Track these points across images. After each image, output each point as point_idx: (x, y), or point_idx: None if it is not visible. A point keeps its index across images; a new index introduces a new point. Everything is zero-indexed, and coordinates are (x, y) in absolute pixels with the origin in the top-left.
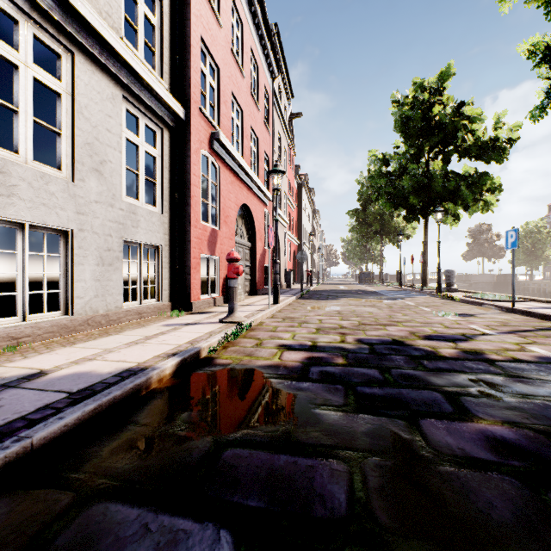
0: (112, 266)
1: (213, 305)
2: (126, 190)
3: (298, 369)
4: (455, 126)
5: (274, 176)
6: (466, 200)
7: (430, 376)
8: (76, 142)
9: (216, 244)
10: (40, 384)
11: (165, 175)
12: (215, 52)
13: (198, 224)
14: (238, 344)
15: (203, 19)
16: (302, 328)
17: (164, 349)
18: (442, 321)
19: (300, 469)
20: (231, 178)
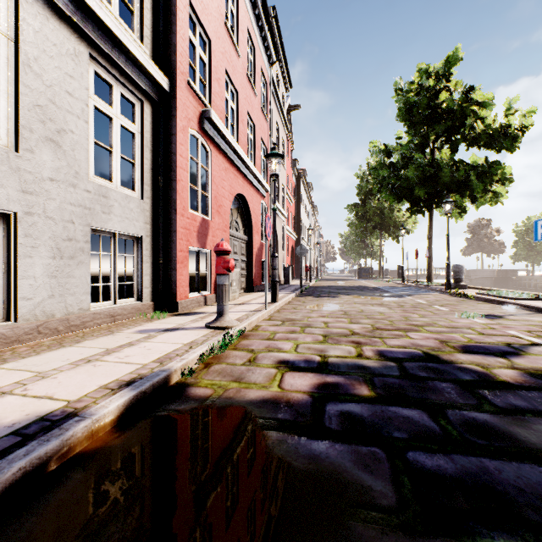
0: (74, 259)
1: (204, 304)
2: (104, 174)
3: (307, 409)
4: (464, 113)
5: (271, 160)
6: (475, 190)
7: (511, 426)
8: (20, 101)
9: (207, 236)
10: None
11: (146, 155)
12: (206, 22)
13: (185, 212)
14: (226, 360)
15: None
16: (306, 334)
17: (119, 373)
18: (470, 325)
19: None
20: (224, 164)
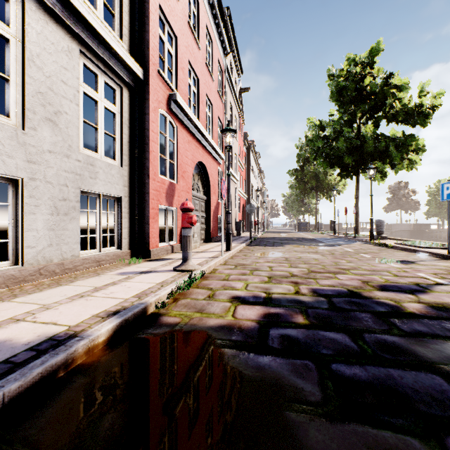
0: (68, 215)
1: (171, 251)
2: (90, 146)
3: (255, 333)
4: (385, 95)
5: (226, 134)
6: (394, 158)
7: (413, 345)
8: (26, 90)
9: (174, 197)
10: None
11: (125, 130)
12: (173, 22)
13: (156, 177)
14: (190, 296)
15: None
16: (254, 276)
17: (106, 306)
18: (387, 268)
19: None
20: (188, 138)
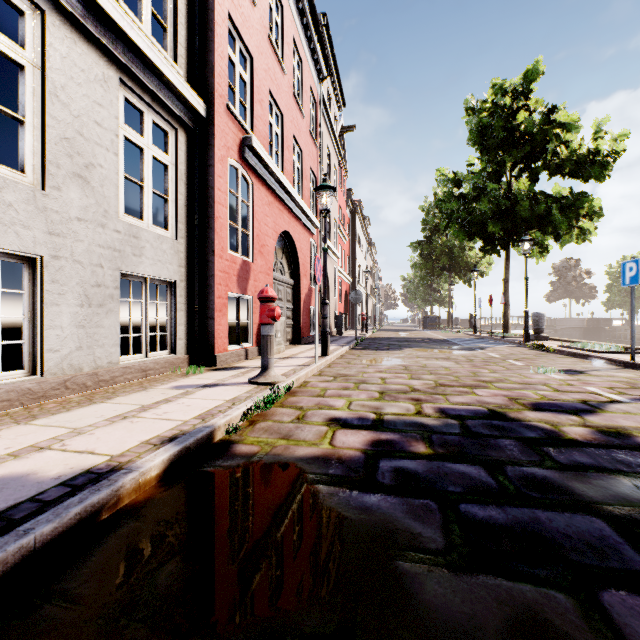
0: (103, 307)
1: (245, 357)
2: (132, 211)
3: (359, 465)
4: (545, 137)
5: (322, 193)
6: (559, 227)
7: (571, 481)
8: (47, 135)
9: (248, 281)
10: None
11: (181, 189)
12: (247, 36)
13: (224, 253)
14: (272, 418)
15: None
16: (360, 391)
17: (159, 430)
18: (545, 381)
19: None
20: (268, 198)
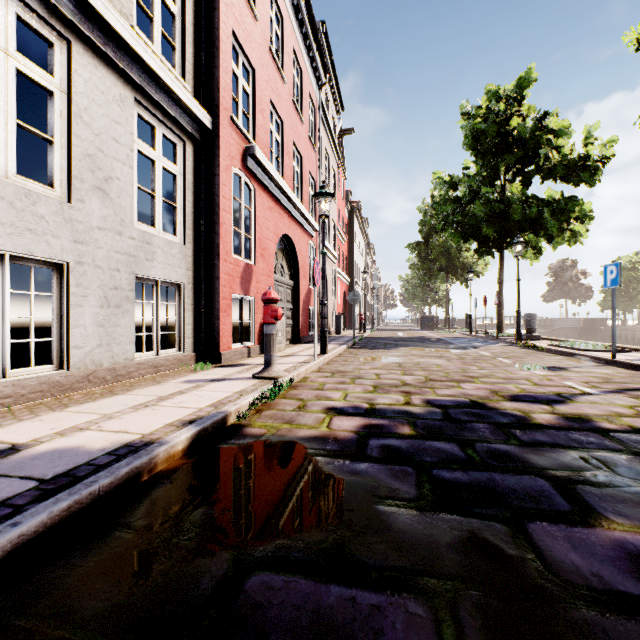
0: (120, 308)
1: (248, 355)
2: (141, 217)
3: (352, 443)
4: (537, 142)
5: (321, 199)
6: (550, 229)
7: (527, 454)
8: (72, 153)
9: (251, 282)
10: (6, 466)
11: (188, 197)
12: (250, 50)
13: (228, 257)
14: (276, 407)
15: (235, 9)
16: (356, 385)
17: (179, 415)
18: (528, 376)
19: (361, 613)
20: (269, 203)
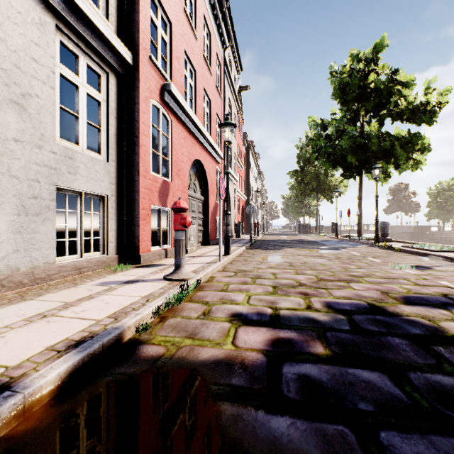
0: (40, 216)
1: (165, 256)
2: (73, 140)
3: (262, 372)
4: (389, 92)
5: (225, 129)
6: (400, 158)
7: None
8: None
9: (168, 196)
10: None
11: (111, 121)
12: (167, 6)
13: (148, 174)
14: (181, 313)
15: None
16: (257, 285)
17: (70, 331)
18: (404, 275)
19: None
20: (183, 133)
